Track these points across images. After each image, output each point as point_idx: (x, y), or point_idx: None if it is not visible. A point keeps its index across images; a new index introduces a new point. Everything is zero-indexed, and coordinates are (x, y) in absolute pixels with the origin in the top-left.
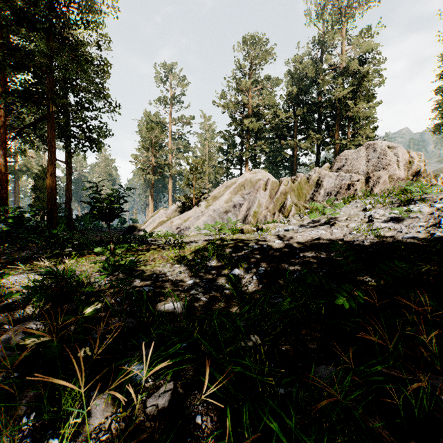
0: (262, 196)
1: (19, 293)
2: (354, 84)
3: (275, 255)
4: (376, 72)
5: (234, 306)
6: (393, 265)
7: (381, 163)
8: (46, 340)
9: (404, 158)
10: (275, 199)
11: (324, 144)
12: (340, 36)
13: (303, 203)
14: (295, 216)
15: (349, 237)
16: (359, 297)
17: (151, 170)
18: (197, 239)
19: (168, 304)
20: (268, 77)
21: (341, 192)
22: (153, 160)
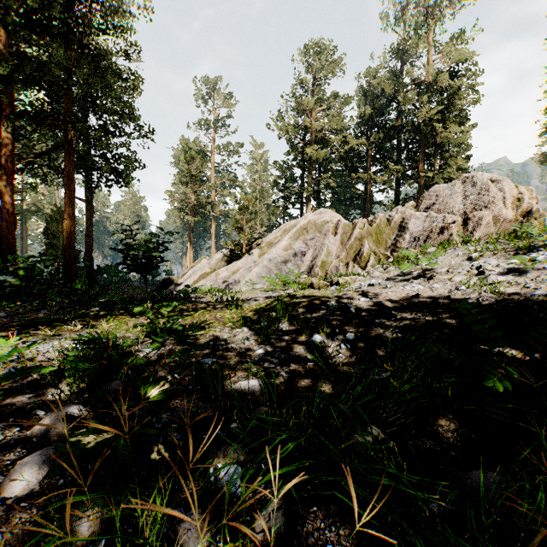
0: (332, 242)
1: (48, 366)
2: (443, 103)
3: (364, 316)
4: (470, 88)
5: (326, 385)
6: (546, 332)
7: (483, 201)
8: (109, 436)
9: (512, 194)
10: (349, 245)
11: (405, 177)
12: (426, 43)
13: (383, 251)
14: (376, 267)
15: (457, 293)
16: (512, 375)
17: (191, 210)
18: (254, 295)
19: (243, 381)
20: (335, 95)
21: (432, 237)
22: (192, 197)
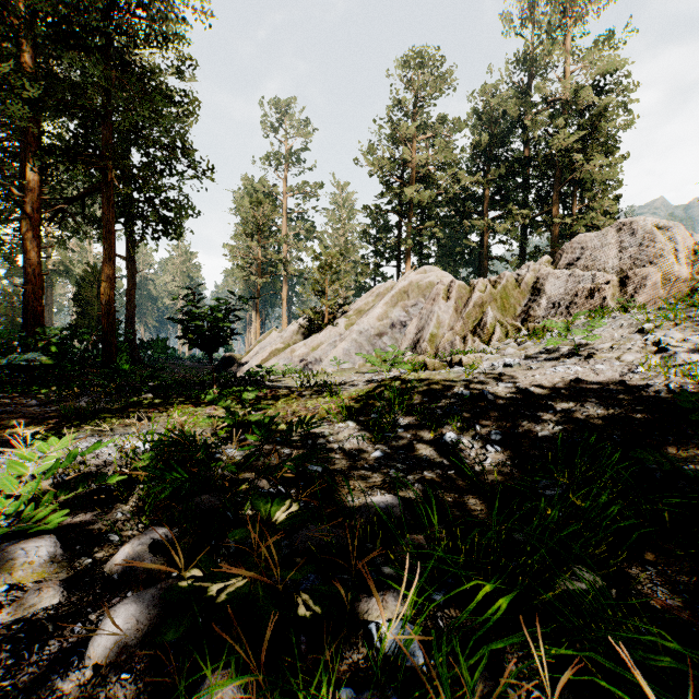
0: (443, 310)
1: (115, 475)
2: (584, 127)
3: (509, 408)
4: (620, 107)
5: (481, 502)
6: None
7: (646, 254)
8: (241, 582)
9: (685, 245)
10: (466, 313)
11: (534, 225)
12: (562, 49)
13: (511, 321)
14: (507, 341)
15: (634, 377)
16: None
17: (257, 269)
18: (346, 378)
19: (375, 498)
20: (442, 119)
21: (577, 302)
22: (259, 253)
